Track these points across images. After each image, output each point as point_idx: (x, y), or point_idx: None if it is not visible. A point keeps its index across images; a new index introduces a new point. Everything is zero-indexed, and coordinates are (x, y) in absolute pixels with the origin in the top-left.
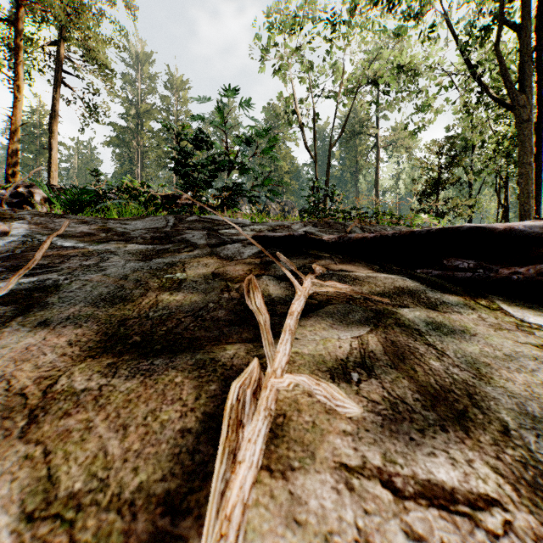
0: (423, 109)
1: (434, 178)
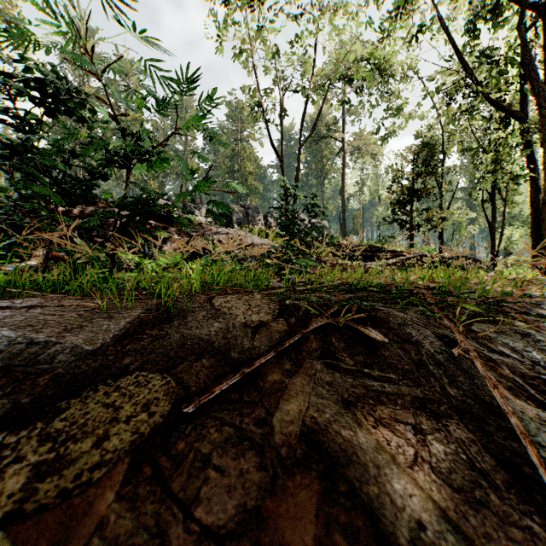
0: (396, 114)
1: (407, 187)
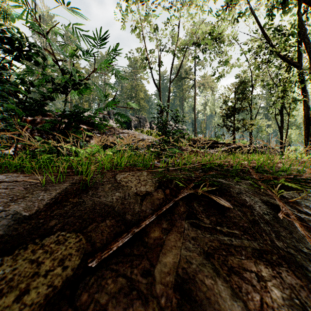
0: (225, 64)
1: (232, 106)
